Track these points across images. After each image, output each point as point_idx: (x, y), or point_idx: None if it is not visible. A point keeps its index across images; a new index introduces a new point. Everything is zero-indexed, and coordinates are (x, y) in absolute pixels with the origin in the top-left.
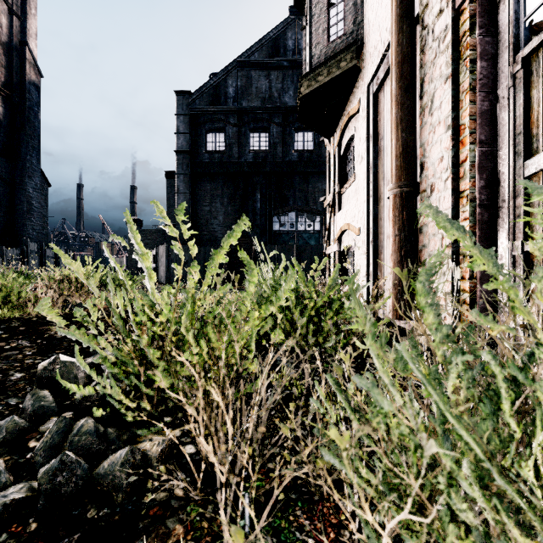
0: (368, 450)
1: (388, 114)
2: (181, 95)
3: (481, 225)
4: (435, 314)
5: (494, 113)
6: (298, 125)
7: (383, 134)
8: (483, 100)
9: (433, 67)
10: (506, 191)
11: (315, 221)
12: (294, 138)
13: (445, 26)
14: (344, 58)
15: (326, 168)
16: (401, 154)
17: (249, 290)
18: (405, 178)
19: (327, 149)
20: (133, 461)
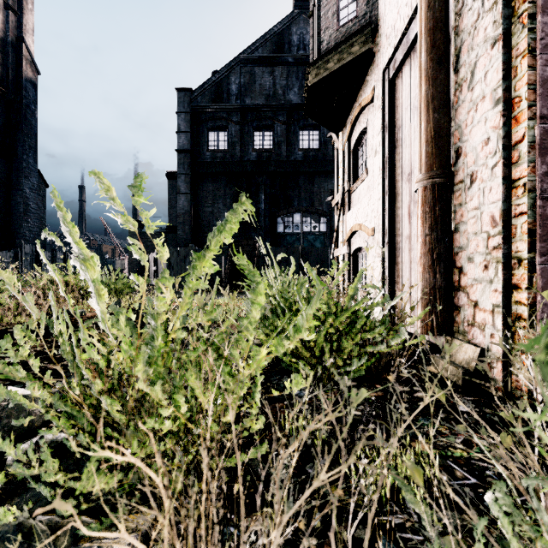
0: None
1: (407, 100)
2: (182, 92)
3: (543, 221)
4: None
5: None
6: (303, 124)
7: (401, 123)
8: (545, 64)
9: (475, 31)
10: None
11: (320, 223)
12: (299, 137)
13: None
14: (356, 42)
15: (332, 167)
16: (433, 139)
17: (251, 316)
18: (438, 167)
19: (335, 146)
20: None
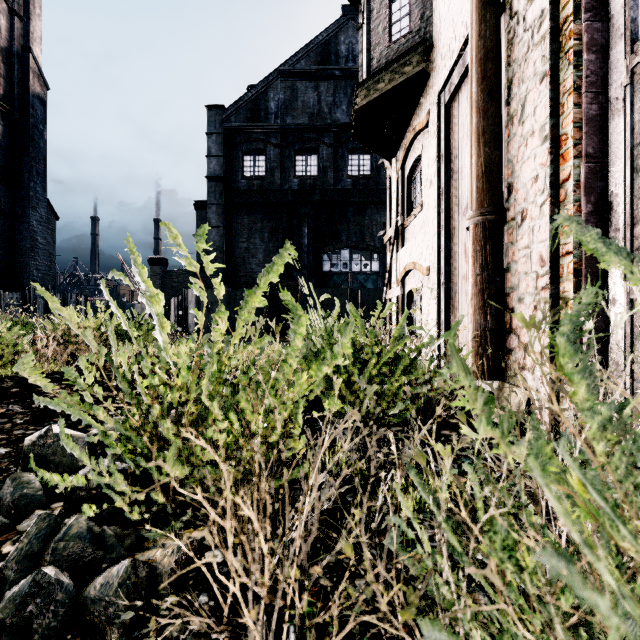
0: (490, 608)
1: (463, 127)
2: (213, 110)
3: (588, 260)
4: (589, 385)
5: (604, 119)
6: (352, 146)
7: (458, 152)
8: (590, 103)
9: (525, 64)
10: (620, 217)
11: (372, 260)
12: (348, 162)
13: (540, 11)
14: (409, 61)
15: (385, 197)
16: (484, 174)
17: (294, 344)
18: (489, 203)
19: (388, 173)
20: (135, 580)
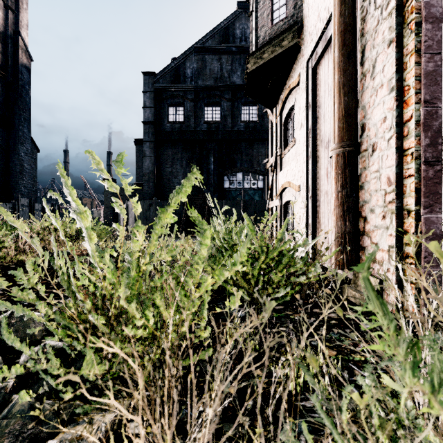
0: None
1: (325, 84)
2: (147, 75)
3: (426, 181)
4: None
5: (438, 73)
6: (244, 101)
7: (321, 103)
8: (428, 61)
9: (376, 34)
10: None
11: (258, 180)
12: (241, 111)
13: None
14: (286, 37)
15: (268, 136)
16: (344, 117)
17: (200, 253)
18: (348, 139)
19: (270, 119)
20: None
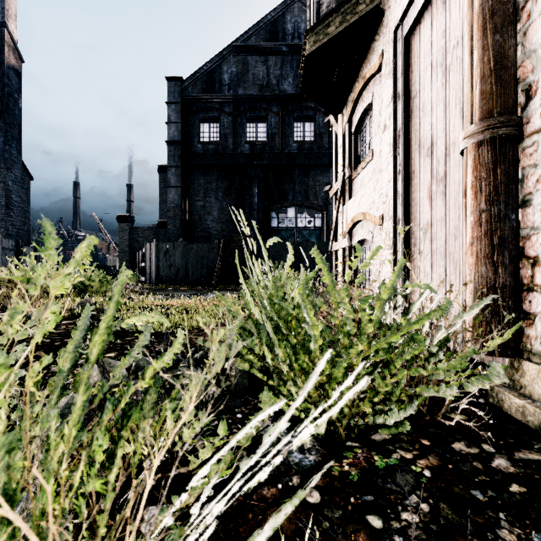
0: None
1: (427, 58)
2: (172, 82)
3: None
4: None
5: None
6: (297, 115)
7: (419, 88)
8: None
9: None
10: None
11: (315, 217)
12: (294, 129)
13: None
14: None
15: (327, 160)
16: (493, 72)
17: None
18: (501, 112)
19: (334, 131)
20: None
